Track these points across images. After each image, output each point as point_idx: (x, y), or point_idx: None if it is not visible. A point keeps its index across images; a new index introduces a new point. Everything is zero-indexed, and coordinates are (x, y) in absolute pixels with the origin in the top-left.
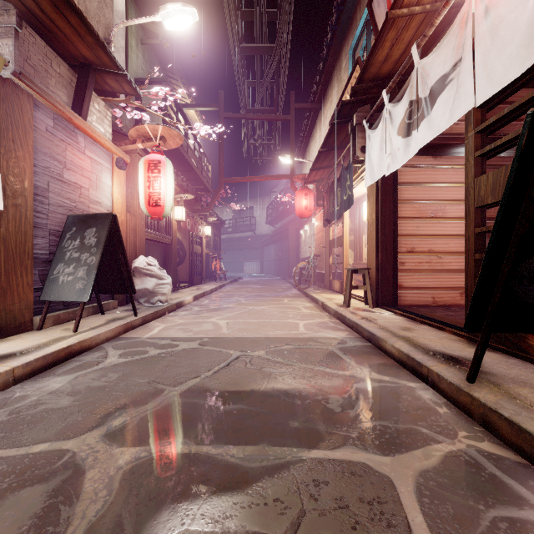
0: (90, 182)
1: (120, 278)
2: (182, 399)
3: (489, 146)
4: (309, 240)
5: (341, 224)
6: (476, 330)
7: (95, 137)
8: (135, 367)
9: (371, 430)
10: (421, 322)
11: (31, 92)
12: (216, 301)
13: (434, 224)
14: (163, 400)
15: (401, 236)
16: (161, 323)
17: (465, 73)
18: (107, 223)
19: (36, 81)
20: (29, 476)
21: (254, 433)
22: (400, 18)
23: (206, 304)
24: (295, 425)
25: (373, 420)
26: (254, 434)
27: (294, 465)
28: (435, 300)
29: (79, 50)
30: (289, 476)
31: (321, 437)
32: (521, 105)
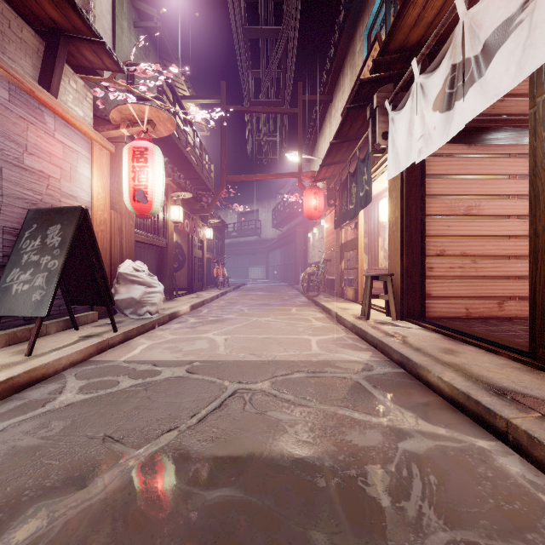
0: (62, 171)
1: (95, 286)
2: (143, 475)
3: None
4: (318, 244)
5: (354, 226)
6: None
7: (68, 118)
8: (93, 410)
9: None
10: (463, 341)
11: None
12: (216, 311)
13: (467, 222)
14: (115, 477)
15: (429, 237)
16: (147, 339)
17: (544, 7)
18: (74, 218)
19: None
20: None
21: None
22: None
23: (204, 314)
24: (321, 543)
25: (449, 529)
26: None
27: None
28: (469, 312)
29: (45, 9)
30: None
31: None
32: None
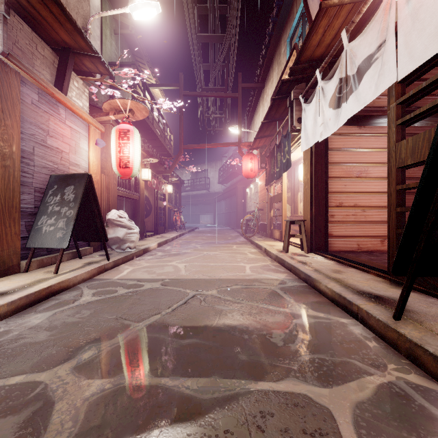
0: (70, 147)
1: (95, 228)
2: (144, 333)
3: (409, 115)
4: (254, 197)
5: (280, 183)
6: (402, 274)
7: (74, 109)
8: (105, 305)
9: (310, 363)
10: (349, 265)
11: (18, 70)
12: (176, 247)
13: (359, 182)
14: (128, 334)
15: (331, 193)
16: (130, 266)
17: (388, 52)
18: (83, 181)
19: (23, 61)
20: (3, 408)
21: (206, 366)
22: (332, 8)
23: (168, 249)
24: (243, 358)
25: (311, 354)
26: (207, 366)
27: (242, 397)
28: (360, 247)
29: (60, 36)
30: (238, 407)
31: (266, 370)
32: (437, 79)
